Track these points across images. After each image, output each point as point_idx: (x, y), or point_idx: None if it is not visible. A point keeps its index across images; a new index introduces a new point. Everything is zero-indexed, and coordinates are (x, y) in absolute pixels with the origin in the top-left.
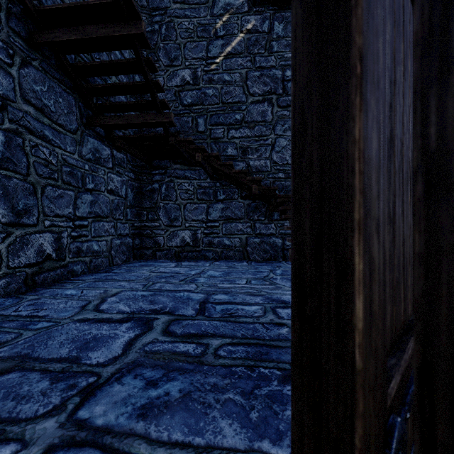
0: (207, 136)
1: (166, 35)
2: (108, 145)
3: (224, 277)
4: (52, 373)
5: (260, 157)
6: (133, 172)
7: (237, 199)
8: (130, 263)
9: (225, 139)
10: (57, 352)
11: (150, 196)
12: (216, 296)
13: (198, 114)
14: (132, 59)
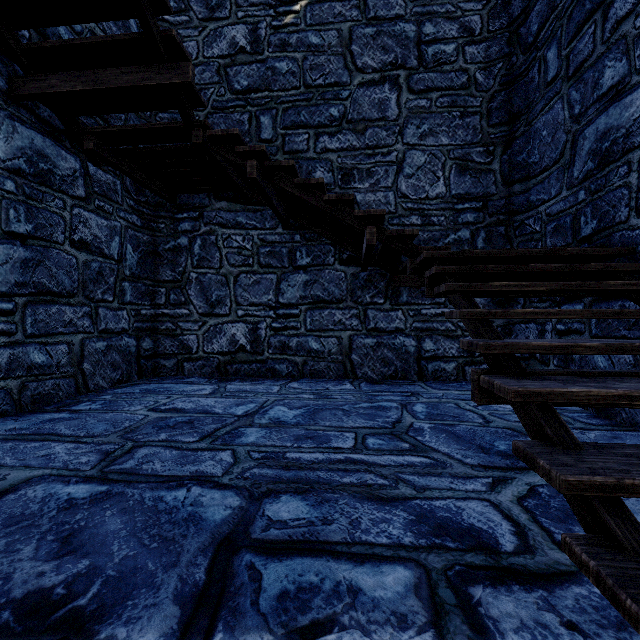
0: (277, 148)
1: None
2: (73, 151)
3: (305, 424)
4: None
5: (376, 187)
6: (137, 214)
7: (334, 265)
8: (127, 386)
9: (311, 153)
10: None
11: (172, 259)
12: (272, 508)
13: (260, 108)
14: None
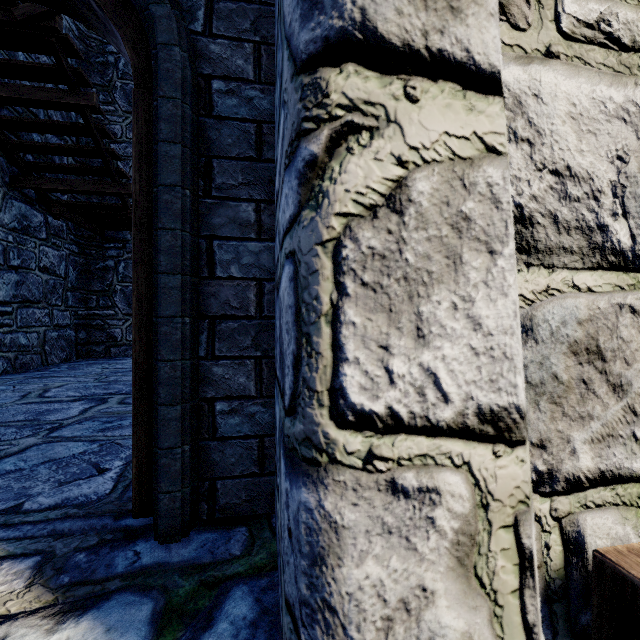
0: None
1: (125, 72)
2: (40, 210)
3: None
4: (16, 426)
5: None
6: (76, 244)
7: None
8: (72, 362)
9: None
10: (13, 418)
11: (101, 276)
12: None
13: None
14: (80, 124)
